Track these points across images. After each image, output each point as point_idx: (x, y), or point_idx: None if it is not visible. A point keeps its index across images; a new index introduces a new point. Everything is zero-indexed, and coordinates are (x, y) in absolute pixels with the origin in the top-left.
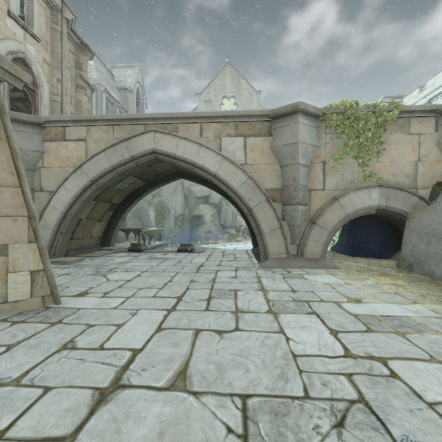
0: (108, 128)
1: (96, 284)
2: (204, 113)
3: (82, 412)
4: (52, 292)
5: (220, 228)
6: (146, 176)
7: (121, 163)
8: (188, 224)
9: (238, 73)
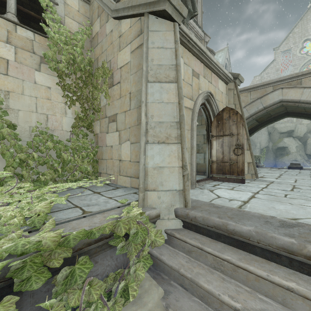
0: (247, 94)
1: (261, 175)
2: None
3: None
4: (255, 173)
5: (306, 157)
6: (261, 119)
7: (256, 112)
8: (271, 154)
9: None
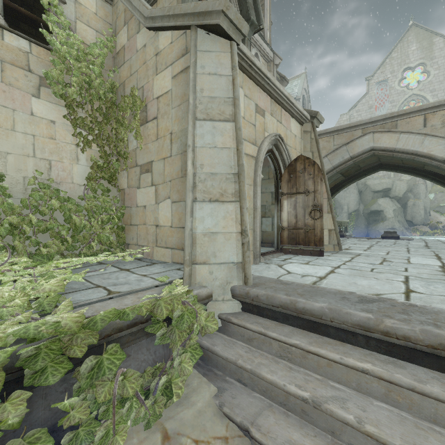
0: (329, 138)
1: (346, 247)
2: (429, 104)
3: (440, 273)
4: (338, 243)
5: (406, 225)
6: (348, 172)
7: (341, 163)
8: (363, 220)
9: (429, 32)
